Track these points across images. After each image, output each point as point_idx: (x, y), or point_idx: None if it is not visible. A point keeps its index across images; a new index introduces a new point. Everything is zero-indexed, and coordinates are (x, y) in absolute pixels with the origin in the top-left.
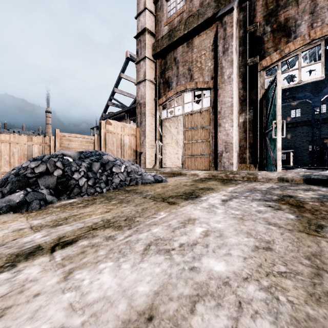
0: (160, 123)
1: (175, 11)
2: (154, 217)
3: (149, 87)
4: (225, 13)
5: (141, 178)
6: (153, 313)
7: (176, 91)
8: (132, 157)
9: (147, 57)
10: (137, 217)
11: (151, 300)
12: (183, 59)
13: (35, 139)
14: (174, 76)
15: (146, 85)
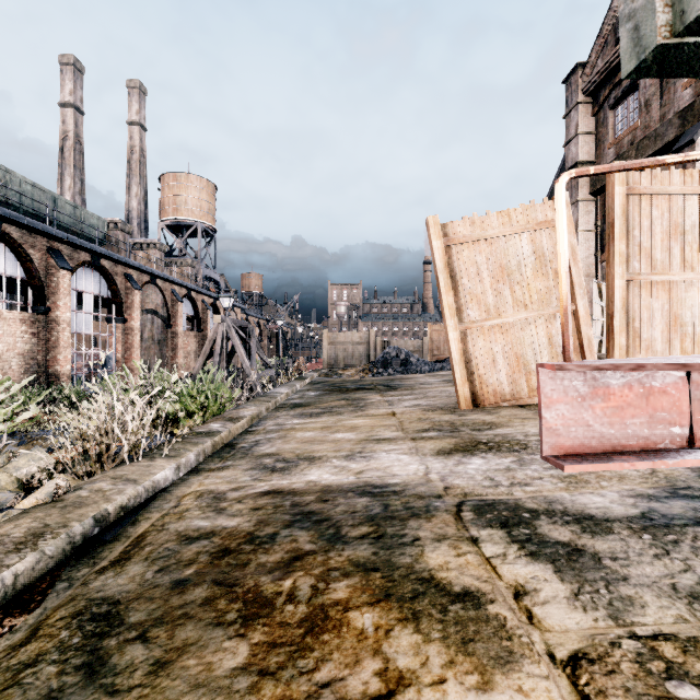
0: (601, 291)
1: (626, 123)
2: None
3: (585, 240)
4: (682, 146)
5: None
6: None
7: None
8: None
9: (580, 200)
10: None
11: None
12: None
13: None
14: None
15: (579, 240)
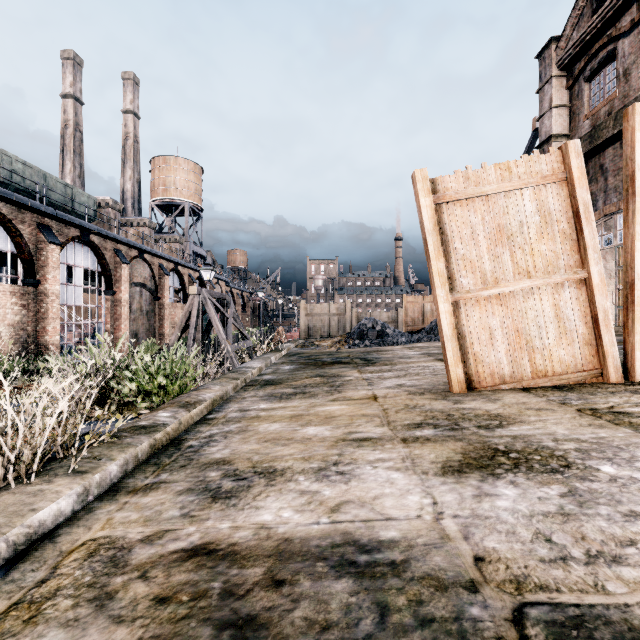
0: None
1: (602, 95)
2: None
3: None
4: None
5: None
6: None
7: (602, 214)
8: None
9: None
10: None
11: None
12: (615, 167)
13: (428, 298)
14: (600, 191)
15: None
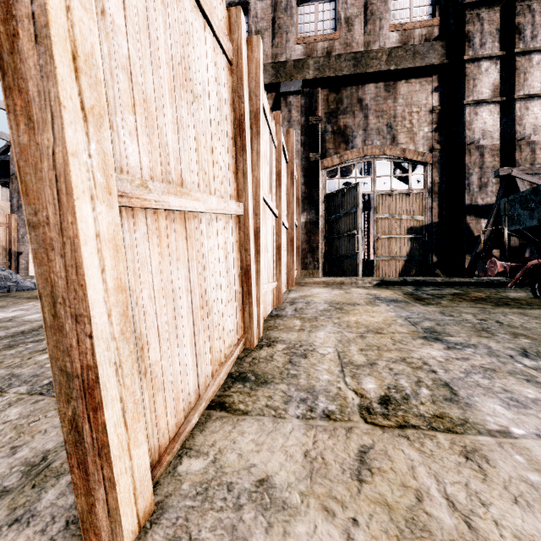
0: None
1: None
2: (24, 304)
3: None
4: None
5: (17, 285)
6: (15, 316)
7: None
8: (2, 259)
9: None
10: (8, 305)
11: (14, 316)
12: None
13: None
14: None
15: None
